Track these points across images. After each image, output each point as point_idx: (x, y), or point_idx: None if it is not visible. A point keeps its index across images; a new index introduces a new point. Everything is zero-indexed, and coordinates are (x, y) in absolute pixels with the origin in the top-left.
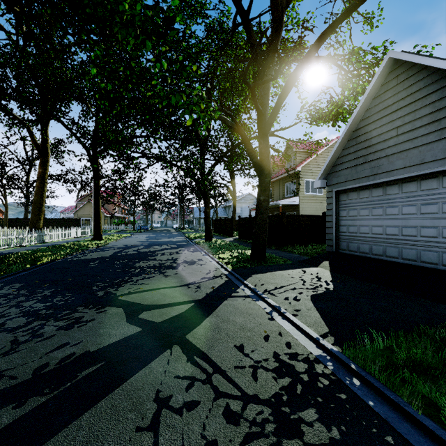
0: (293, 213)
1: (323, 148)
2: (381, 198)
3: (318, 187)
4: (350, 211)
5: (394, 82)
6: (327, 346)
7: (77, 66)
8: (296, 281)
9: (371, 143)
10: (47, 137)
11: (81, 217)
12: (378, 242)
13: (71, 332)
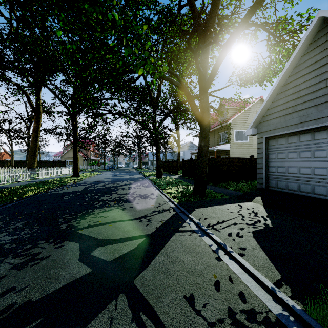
0: (225, 156)
1: (249, 105)
2: (309, 143)
3: (250, 134)
4: (278, 154)
5: (322, 39)
6: (287, 302)
7: (55, 41)
8: (235, 216)
9: (299, 95)
10: (39, 100)
11: (66, 159)
12: (306, 181)
13: (22, 273)
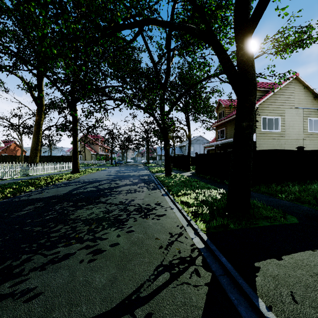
0: None
1: (281, 85)
2: None
3: None
4: None
5: None
6: None
7: None
8: None
9: None
10: (42, 92)
11: None
12: None
13: None
